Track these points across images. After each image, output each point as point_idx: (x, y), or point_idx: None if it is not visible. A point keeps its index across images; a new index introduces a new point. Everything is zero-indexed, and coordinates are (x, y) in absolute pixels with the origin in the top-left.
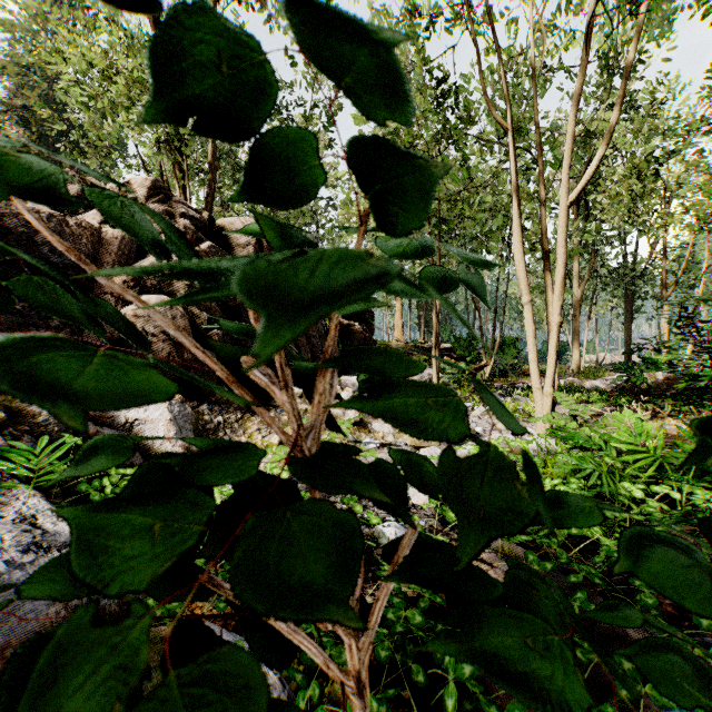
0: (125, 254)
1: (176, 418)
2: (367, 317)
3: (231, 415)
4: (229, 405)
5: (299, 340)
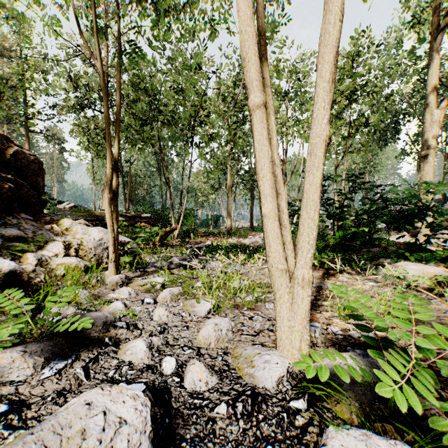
0: None
1: None
2: (27, 167)
3: None
4: None
5: None
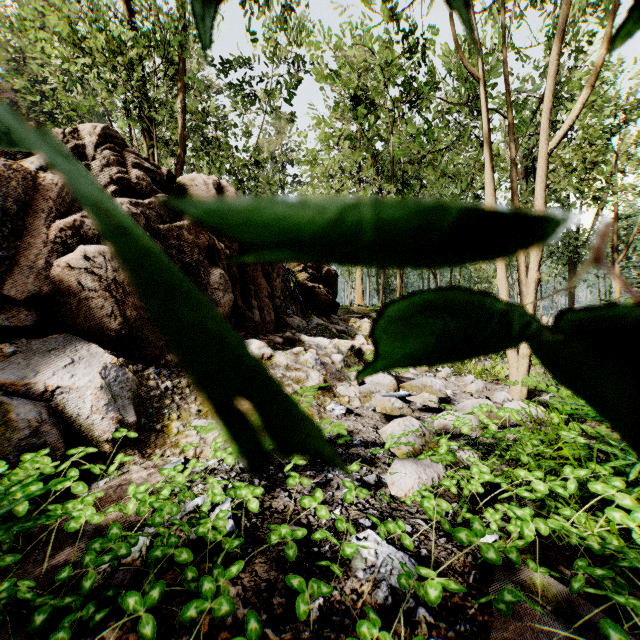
0: (66, 202)
1: (110, 385)
2: (331, 280)
3: (183, 379)
4: (181, 368)
5: (262, 301)
